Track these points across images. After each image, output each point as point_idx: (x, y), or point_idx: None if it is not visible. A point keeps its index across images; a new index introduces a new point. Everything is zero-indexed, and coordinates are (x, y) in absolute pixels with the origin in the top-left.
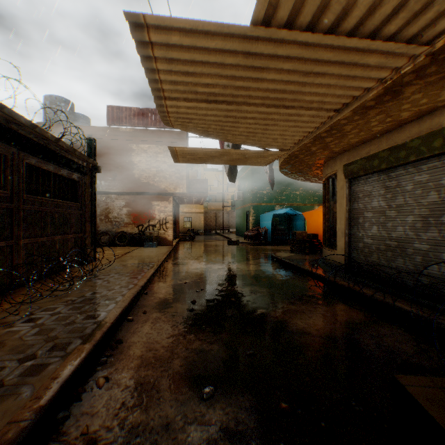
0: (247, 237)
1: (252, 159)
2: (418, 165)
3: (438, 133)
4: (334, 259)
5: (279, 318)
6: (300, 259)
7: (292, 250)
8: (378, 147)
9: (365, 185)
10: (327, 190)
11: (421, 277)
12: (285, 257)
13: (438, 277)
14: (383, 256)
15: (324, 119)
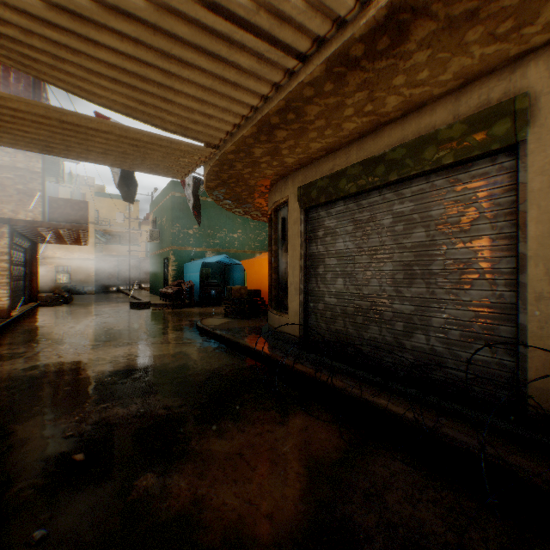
0: (165, 296)
1: (155, 159)
2: (400, 189)
3: (432, 138)
4: (284, 327)
5: (185, 497)
6: (237, 328)
7: (227, 314)
8: (347, 160)
9: (327, 218)
10: (275, 227)
11: (404, 352)
12: (216, 326)
13: (427, 353)
14: (352, 322)
15: (278, 75)
